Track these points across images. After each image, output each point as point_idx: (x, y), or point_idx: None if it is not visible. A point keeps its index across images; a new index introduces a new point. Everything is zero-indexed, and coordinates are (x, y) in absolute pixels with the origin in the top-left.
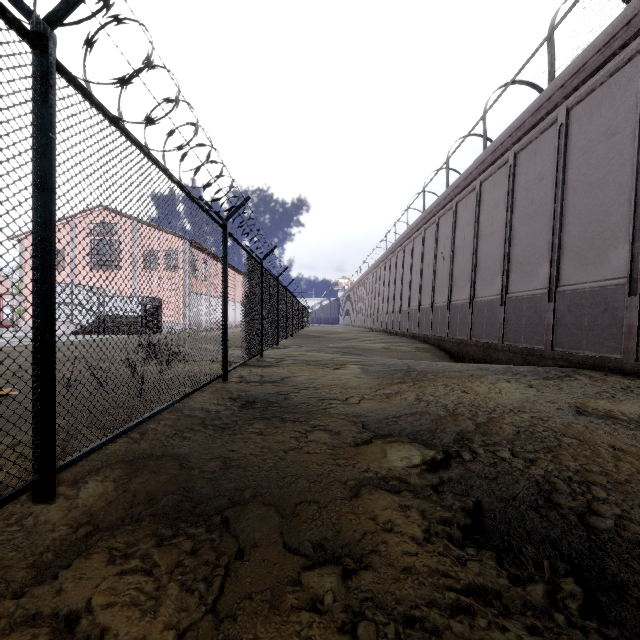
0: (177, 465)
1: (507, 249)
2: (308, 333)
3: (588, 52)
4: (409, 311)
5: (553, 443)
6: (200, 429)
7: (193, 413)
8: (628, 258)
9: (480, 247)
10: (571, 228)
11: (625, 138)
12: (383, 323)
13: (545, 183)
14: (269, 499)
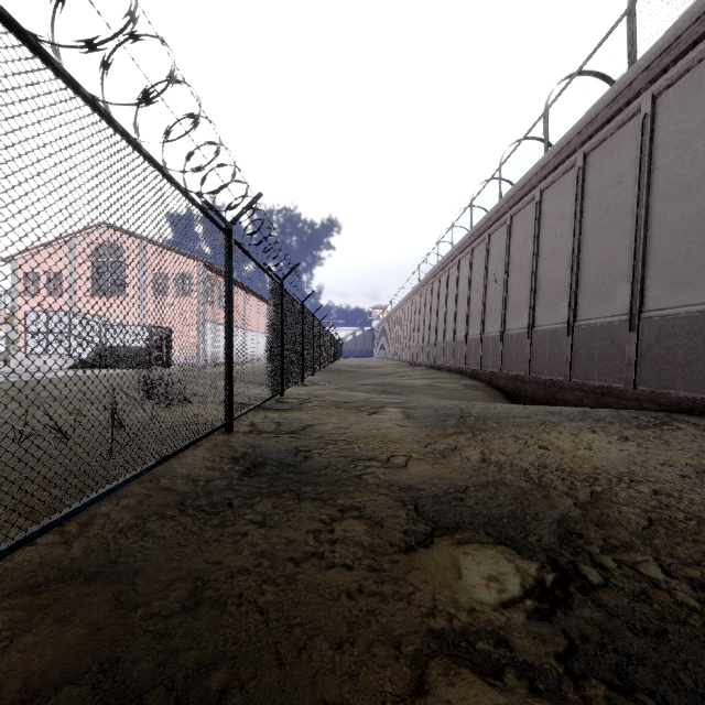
0: (109, 601)
1: (575, 268)
2: (339, 367)
3: (683, 22)
4: (454, 342)
5: None
6: (174, 516)
7: (173, 484)
8: None
9: (541, 267)
10: (659, 240)
11: None
12: (424, 356)
13: (624, 187)
14: (254, 700)
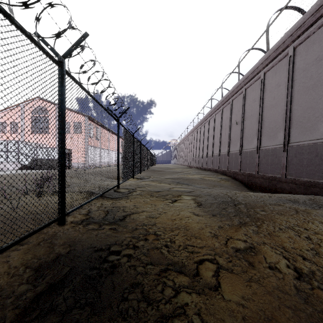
0: None
1: (288, 113)
2: (154, 169)
3: None
4: (212, 156)
5: None
6: None
7: None
8: None
9: (264, 114)
10: None
11: None
12: (196, 163)
13: None
14: None
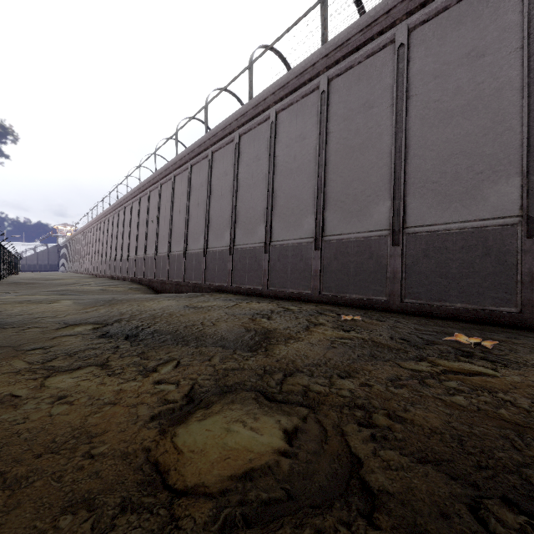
0: None
1: (187, 223)
2: (17, 280)
3: (218, 128)
4: (128, 260)
5: (158, 316)
6: None
7: None
8: (230, 237)
9: (174, 219)
10: (213, 217)
11: (230, 178)
12: (106, 269)
13: (204, 189)
14: (4, 345)
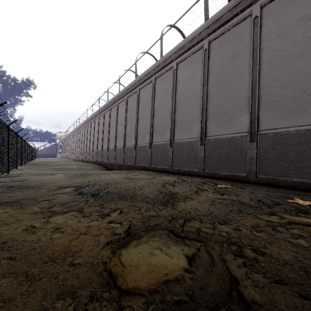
0: None
1: (125, 130)
2: (36, 162)
3: (143, 75)
4: (93, 151)
5: (110, 183)
6: None
7: None
8: (149, 138)
9: (118, 128)
10: (140, 127)
11: (150, 104)
12: (81, 157)
13: (134, 110)
14: (28, 198)
